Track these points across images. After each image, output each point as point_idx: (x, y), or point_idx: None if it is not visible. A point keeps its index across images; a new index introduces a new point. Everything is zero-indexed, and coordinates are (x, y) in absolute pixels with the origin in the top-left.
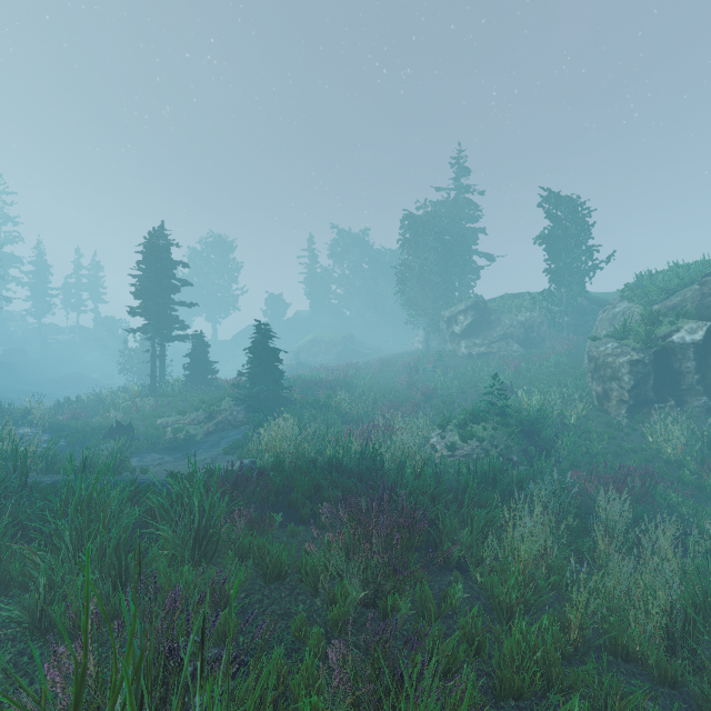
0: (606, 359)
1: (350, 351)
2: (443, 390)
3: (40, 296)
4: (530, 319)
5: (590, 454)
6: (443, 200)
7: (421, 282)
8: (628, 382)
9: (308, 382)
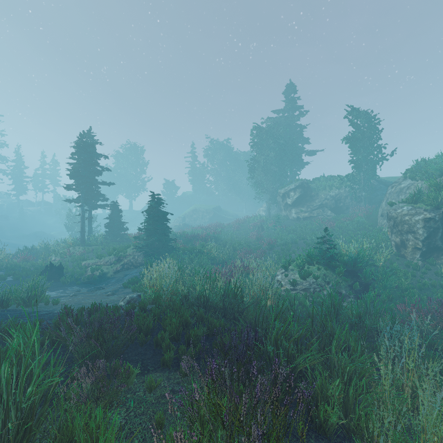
0: (403, 218)
1: (218, 217)
2: (281, 241)
3: (18, 181)
4: (338, 194)
5: (400, 289)
6: (279, 117)
7: (265, 171)
8: (422, 234)
9: (189, 236)
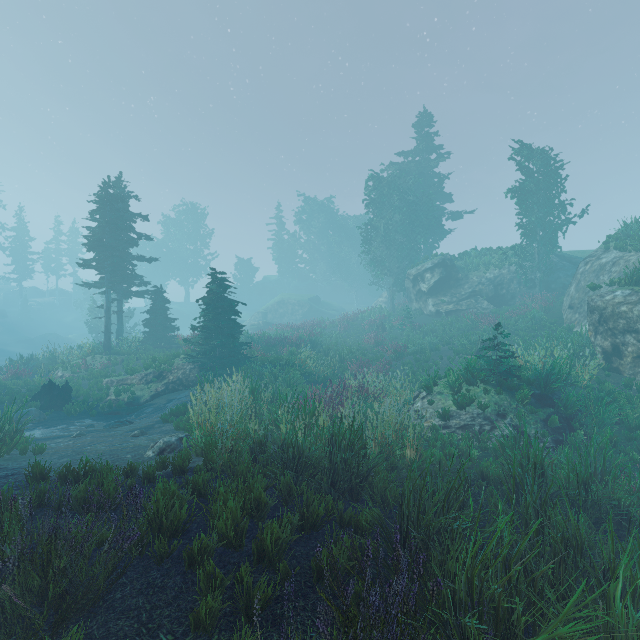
0: (617, 308)
1: (316, 312)
2: (414, 347)
3: (20, 260)
4: (499, 276)
5: (625, 425)
6: (407, 163)
7: (386, 242)
8: None
9: (272, 340)
